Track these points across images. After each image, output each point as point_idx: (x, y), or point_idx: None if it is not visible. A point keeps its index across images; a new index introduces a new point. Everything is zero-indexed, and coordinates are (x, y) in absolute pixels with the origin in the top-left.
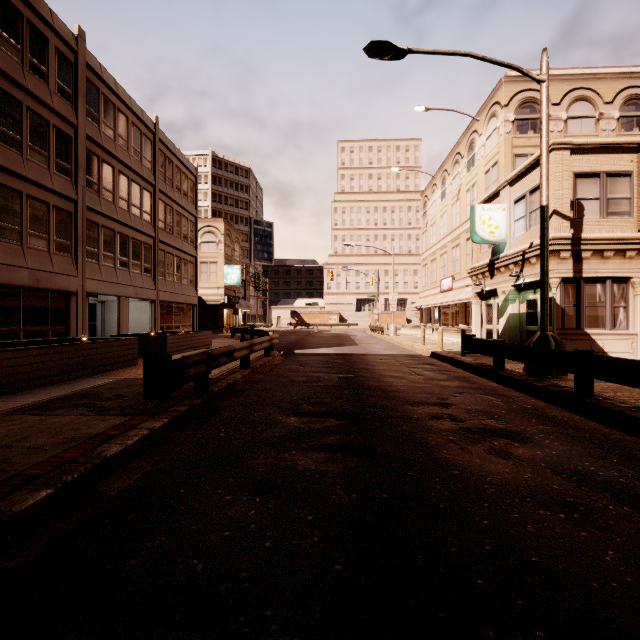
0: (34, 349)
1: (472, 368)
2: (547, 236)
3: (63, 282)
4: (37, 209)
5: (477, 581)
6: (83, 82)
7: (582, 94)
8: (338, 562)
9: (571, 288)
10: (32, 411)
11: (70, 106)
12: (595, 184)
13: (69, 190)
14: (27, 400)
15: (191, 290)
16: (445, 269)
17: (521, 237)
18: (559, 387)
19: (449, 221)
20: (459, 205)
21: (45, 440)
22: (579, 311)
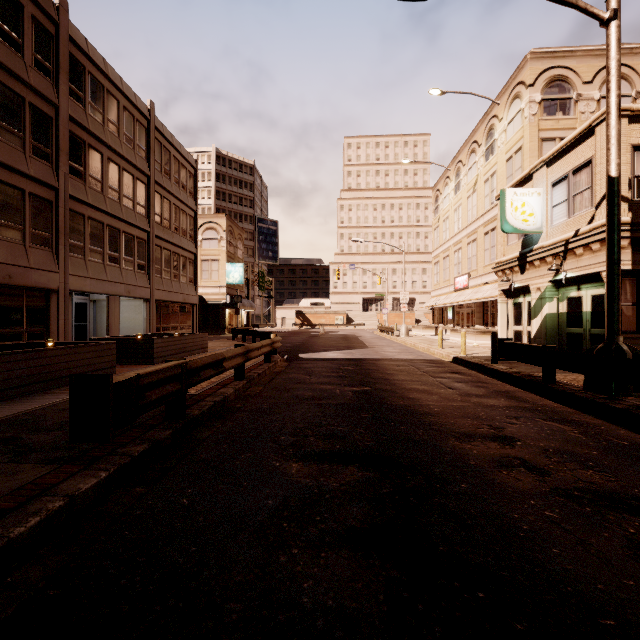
0: None
1: (510, 378)
2: (618, 215)
3: (41, 278)
4: (9, 196)
5: None
6: (65, 57)
7: None
8: None
9: (629, 283)
10: None
11: (50, 83)
12: None
13: (49, 176)
14: None
15: (190, 289)
16: (459, 266)
17: (561, 225)
18: None
19: (464, 215)
20: (476, 197)
21: None
22: (639, 310)
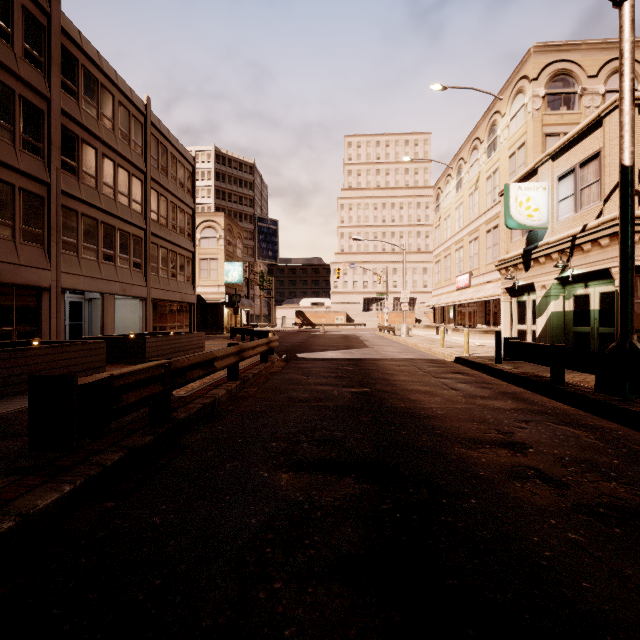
0: None
1: (516, 379)
2: (632, 206)
3: (32, 276)
4: None
5: None
6: (57, 49)
7: None
8: None
9: (639, 279)
10: None
11: (41, 75)
12: None
13: (40, 171)
14: None
15: (188, 288)
16: (461, 265)
17: (568, 220)
18: None
19: (466, 213)
20: (478, 195)
21: None
22: None
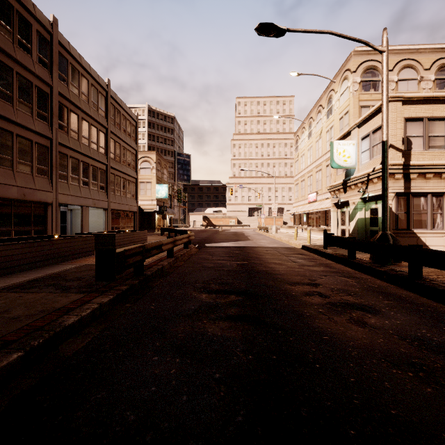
0: (18, 244)
1: (332, 257)
2: (387, 163)
3: (42, 196)
4: (24, 144)
5: (350, 431)
6: (56, 55)
7: (408, 63)
8: (239, 414)
9: (402, 200)
10: (15, 289)
11: (47, 72)
12: (420, 126)
13: (46, 131)
14: (12, 281)
15: (133, 201)
16: (311, 187)
17: (366, 164)
18: (396, 271)
19: (314, 153)
20: (321, 142)
21: (21, 312)
22: (408, 216)
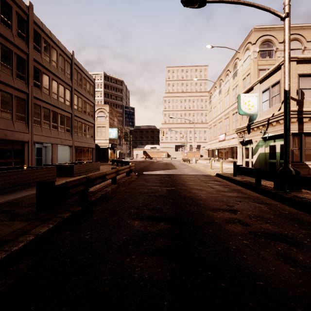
0: None
1: (241, 183)
2: (288, 108)
3: (20, 136)
4: (5, 97)
5: None
6: (32, 31)
7: (295, 37)
8: None
9: (297, 139)
10: None
11: (24, 43)
12: (310, 80)
13: (24, 87)
14: None
15: (91, 140)
16: (221, 130)
17: (266, 111)
18: (300, 198)
19: (223, 105)
20: (228, 97)
21: None
22: (301, 151)
